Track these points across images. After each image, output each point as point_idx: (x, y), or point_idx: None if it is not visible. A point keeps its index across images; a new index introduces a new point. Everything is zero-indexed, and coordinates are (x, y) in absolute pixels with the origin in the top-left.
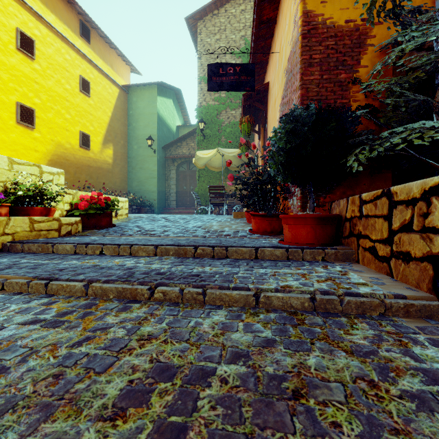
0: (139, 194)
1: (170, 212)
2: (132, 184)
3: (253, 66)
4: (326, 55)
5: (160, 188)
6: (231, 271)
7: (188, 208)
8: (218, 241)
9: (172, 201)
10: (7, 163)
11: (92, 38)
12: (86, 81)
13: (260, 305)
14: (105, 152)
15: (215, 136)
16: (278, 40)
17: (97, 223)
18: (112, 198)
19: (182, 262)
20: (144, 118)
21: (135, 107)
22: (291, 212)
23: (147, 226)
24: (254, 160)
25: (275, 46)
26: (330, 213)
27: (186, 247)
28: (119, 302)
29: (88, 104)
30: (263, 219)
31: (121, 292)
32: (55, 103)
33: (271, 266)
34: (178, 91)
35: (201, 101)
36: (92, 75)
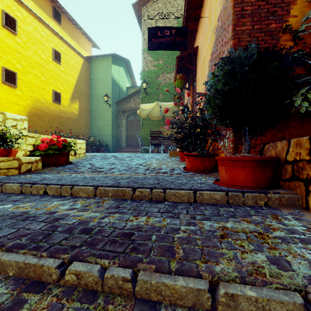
0: (98, 137)
1: (121, 150)
2: (93, 130)
3: (186, 29)
4: (257, 7)
5: (113, 133)
6: (170, 227)
7: (135, 148)
8: (156, 180)
9: (123, 142)
10: None
11: (63, 20)
12: (58, 52)
13: (220, 307)
14: (73, 106)
15: (154, 94)
16: (207, 7)
17: (56, 161)
18: (71, 140)
19: (118, 207)
20: (102, 81)
21: (95, 72)
22: (221, 153)
23: (98, 164)
24: (187, 107)
25: (204, 14)
26: (263, 154)
27: (124, 188)
28: (13, 289)
29: (59, 70)
30: (196, 159)
31: (23, 269)
32: (33, 69)
33: (215, 216)
34: (128, 61)
35: (144, 67)
36: (62, 48)
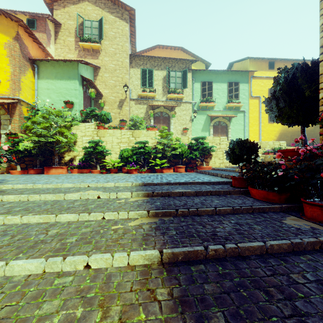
0: None
1: None
2: None
3: None
4: None
5: None
6: None
7: None
8: None
9: None
10: (272, 143)
11: None
12: None
13: None
14: None
15: None
16: None
17: None
18: None
19: None
20: None
21: None
22: None
23: None
24: None
25: None
26: None
27: None
28: None
29: None
30: None
31: None
32: None
33: None
34: None
35: None
36: None
